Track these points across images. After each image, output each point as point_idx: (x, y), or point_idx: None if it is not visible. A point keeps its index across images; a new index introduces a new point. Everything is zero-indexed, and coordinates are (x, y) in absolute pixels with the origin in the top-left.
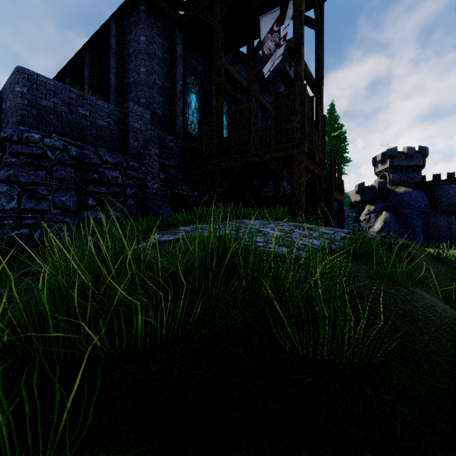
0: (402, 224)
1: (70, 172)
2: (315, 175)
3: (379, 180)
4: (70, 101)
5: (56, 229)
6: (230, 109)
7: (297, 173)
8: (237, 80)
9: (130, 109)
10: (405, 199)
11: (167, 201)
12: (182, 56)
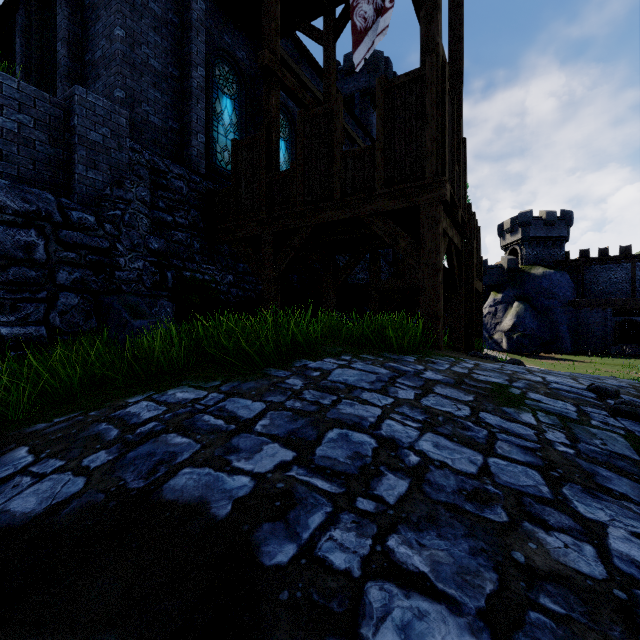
0: (542, 321)
1: None
2: (453, 248)
3: (508, 257)
4: None
5: None
6: (294, 133)
7: (429, 243)
8: (306, 84)
9: (78, 99)
10: (544, 284)
11: (166, 295)
12: (202, 21)
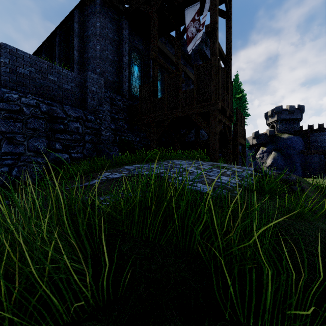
0: (286, 161)
1: (41, 123)
2: (226, 126)
3: (269, 129)
4: (42, 70)
5: (30, 167)
6: (163, 77)
7: (213, 124)
8: (168, 56)
9: (88, 76)
10: (288, 142)
11: (116, 145)
12: (127, 38)
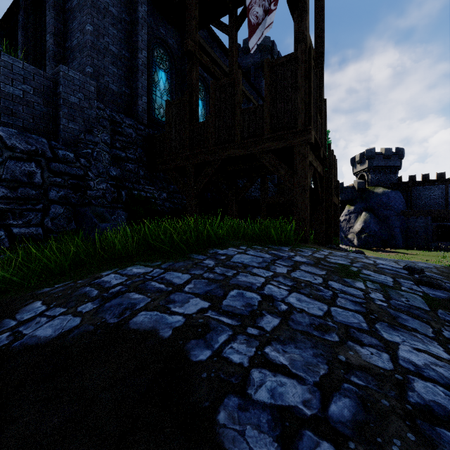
0: (382, 225)
1: None
2: (317, 175)
3: (358, 180)
4: None
5: None
6: (208, 95)
7: (300, 171)
8: (216, 61)
9: (62, 74)
10: (383, 199)
11: (121, 207)
12: (145, 19)
